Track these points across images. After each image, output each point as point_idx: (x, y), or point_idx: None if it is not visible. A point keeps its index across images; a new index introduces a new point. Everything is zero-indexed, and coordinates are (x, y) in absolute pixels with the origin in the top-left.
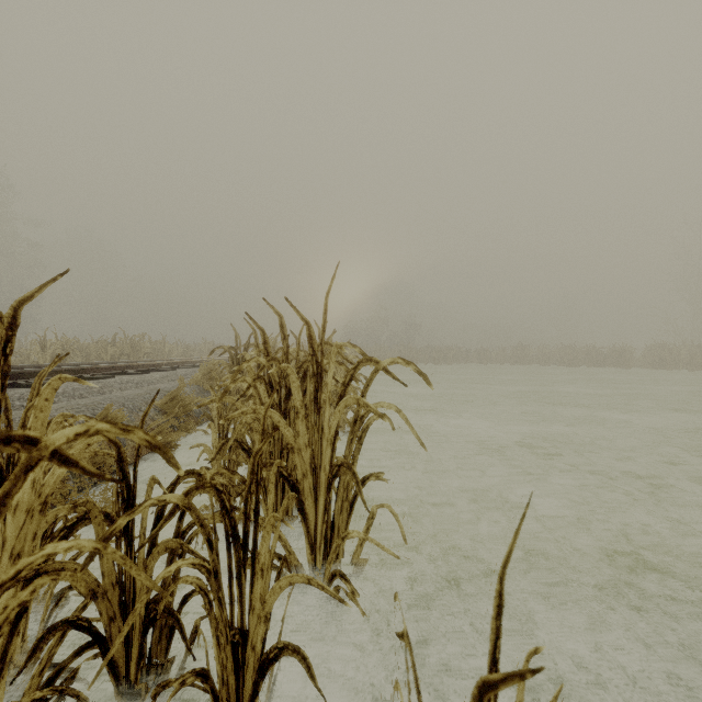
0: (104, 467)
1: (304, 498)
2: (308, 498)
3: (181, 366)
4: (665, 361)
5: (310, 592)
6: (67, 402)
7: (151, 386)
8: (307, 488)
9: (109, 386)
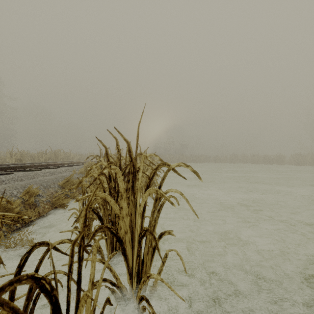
0: (25, 219)
1: (125, 246)
2: (128, 246)
3: (76, 164)
4: (300, 161)
5: (129, 302)
6: (13, 183)
7: (59, 174)
8: (127, 240)
9: (37, 174)
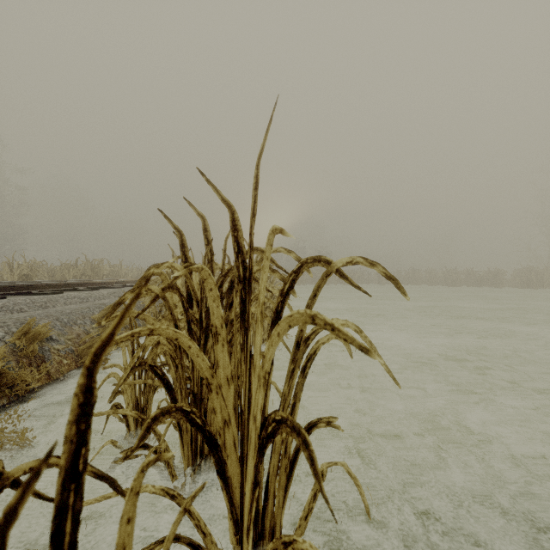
0: (17, 387)
1: (225, 455)
2: (231, 455)
3: (130, 285)
4: (531, 281)
5: None
6: (2, 315)
7: (96, 301)
8: (230, 441)
9: (53, 301)
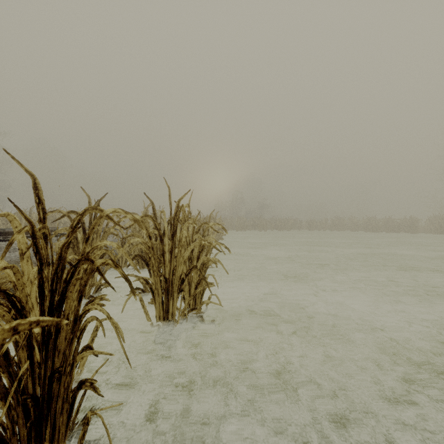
0: None
1: None
2: None
3: None
4: (443, 228)
5: None
6: None
7: None
8: None
9: None
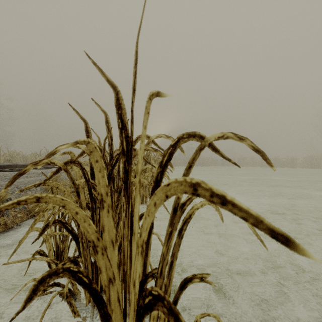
0: None
1: (110, 309)
2: (116, 309)
3: None
4: (313, 164)
5: None
6: None
7: (48, 175)
8: (114, 296)
9: None
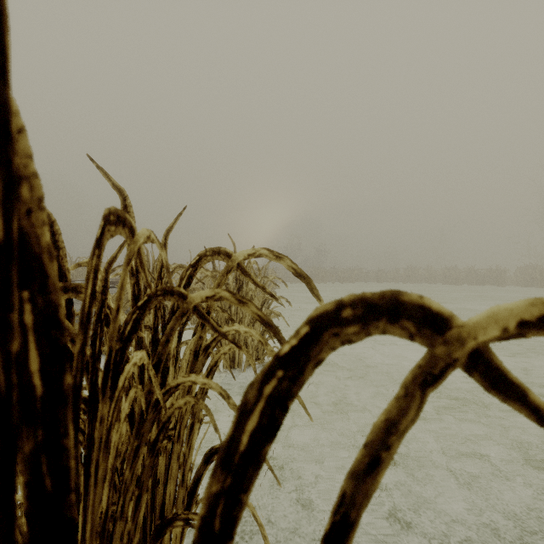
0: None
1: None
2: None
3: (111, 286)
4: (535, 280)
5: None
6: None
7: None
8: None
9: None
